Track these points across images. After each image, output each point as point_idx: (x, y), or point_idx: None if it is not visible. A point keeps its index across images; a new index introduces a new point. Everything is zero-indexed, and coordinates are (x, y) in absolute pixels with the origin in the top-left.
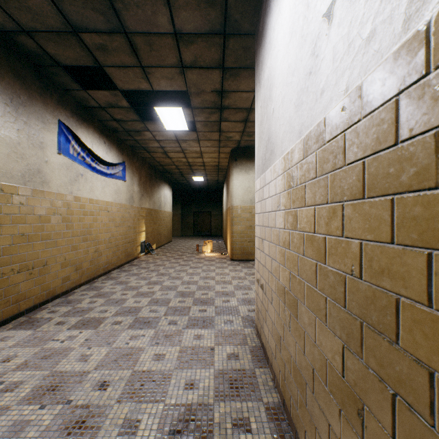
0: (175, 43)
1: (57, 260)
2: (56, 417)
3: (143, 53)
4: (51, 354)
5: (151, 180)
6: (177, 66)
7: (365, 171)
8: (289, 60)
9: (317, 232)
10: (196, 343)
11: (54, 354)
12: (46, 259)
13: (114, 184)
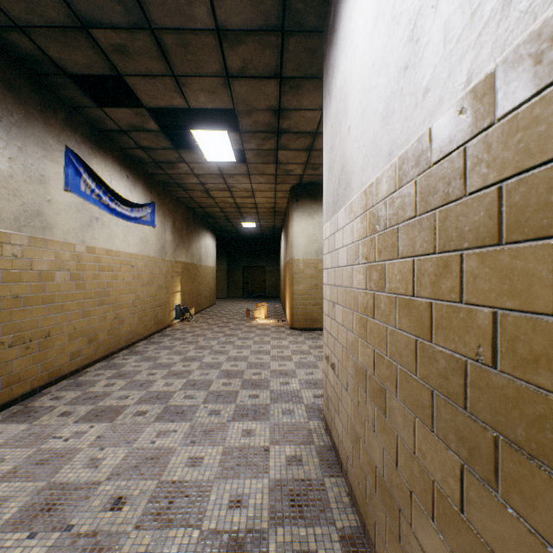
0: (218, 43)
1: (64, 329)
2: (50, 550)
3: (175, 57)
4: (50, 457)
5: (189, 226)
6: (220, 75)
7: (503, 201)
8: (373, 56)
9: (418, 295)
10: (245, 442)
11: (54, 458)
12: (49, 329)
13: (140, 230)
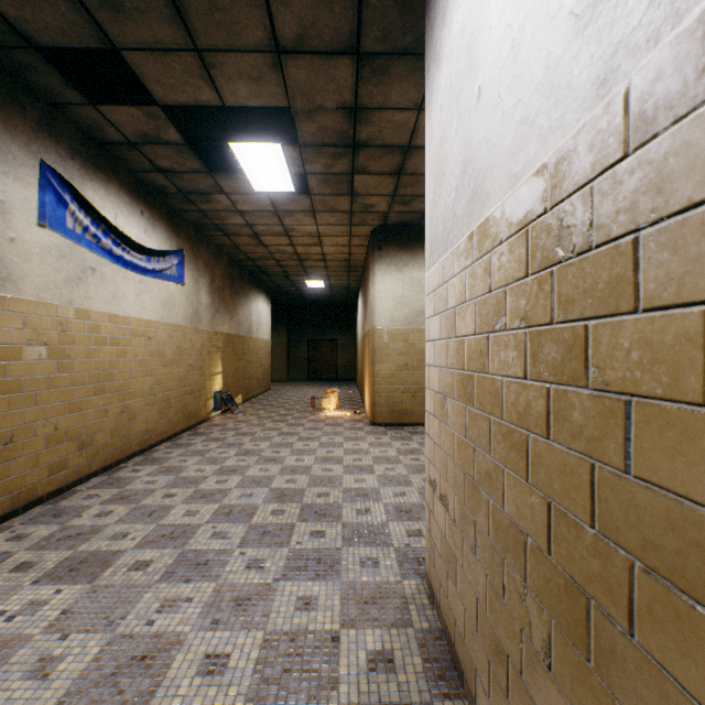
0: None
1: (38, 431)
2: None
3: (195, 17)
4: None
5: (234, 284)
6: (267, 50)
7: None
8: None
9: None
10: (300, 623)
11: None
12: (12, 431)
13: (161, 288)
